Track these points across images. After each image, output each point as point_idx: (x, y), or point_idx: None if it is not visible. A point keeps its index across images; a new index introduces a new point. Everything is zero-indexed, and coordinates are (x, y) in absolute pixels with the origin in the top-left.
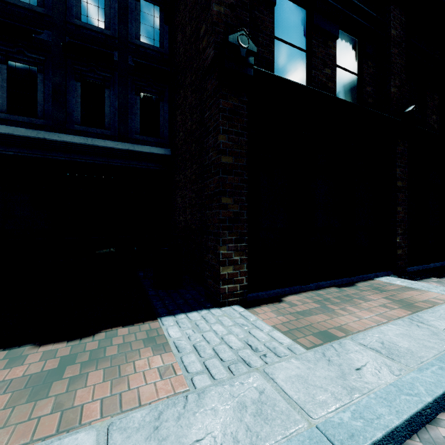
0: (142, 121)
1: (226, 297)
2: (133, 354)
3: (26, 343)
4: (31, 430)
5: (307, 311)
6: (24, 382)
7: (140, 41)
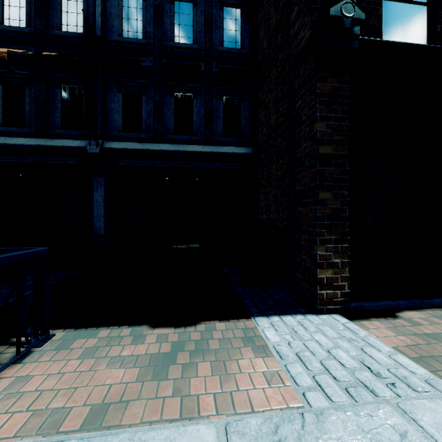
0: (224, 123)
1: (324, 303)
2: (234, 351)
3: (143, 324)
4: (158, 408)
5: (440, 334)
6: (147, 360)
7: (223, 47)
